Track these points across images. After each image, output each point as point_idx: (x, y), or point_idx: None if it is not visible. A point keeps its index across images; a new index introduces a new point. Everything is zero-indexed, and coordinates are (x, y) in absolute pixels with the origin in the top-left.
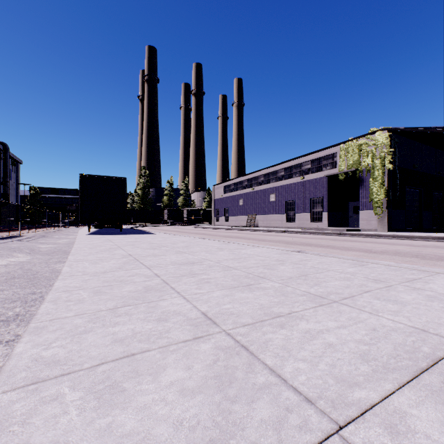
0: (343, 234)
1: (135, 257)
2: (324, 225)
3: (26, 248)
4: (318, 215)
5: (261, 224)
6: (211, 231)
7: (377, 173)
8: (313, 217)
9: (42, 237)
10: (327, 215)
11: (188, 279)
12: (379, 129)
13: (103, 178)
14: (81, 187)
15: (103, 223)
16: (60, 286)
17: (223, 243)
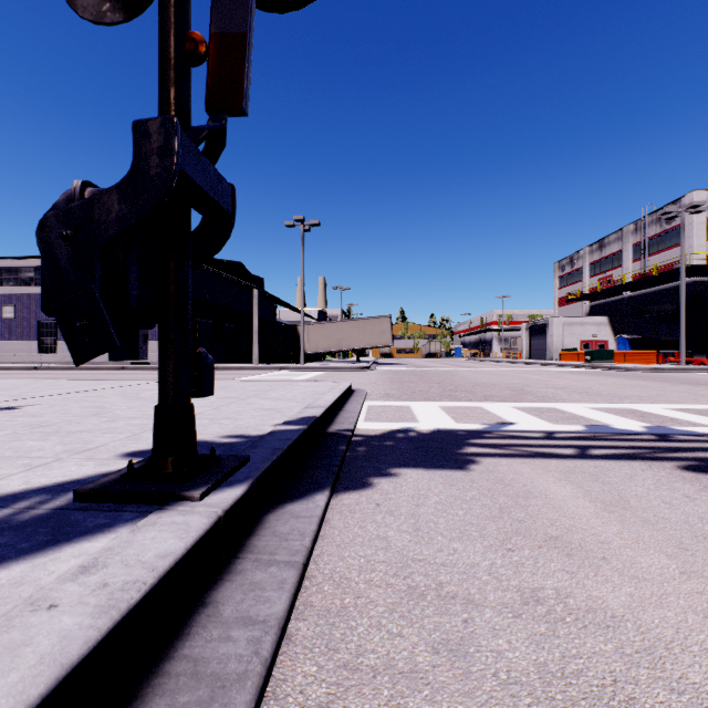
0: (126, 368)
1: None
2: (105, 358)
3: None
4: None
5: None
6: None
7: None
8: None
9: None
10: None
11: None
12: None
13: None
14: None
15: None
16: None
17: None
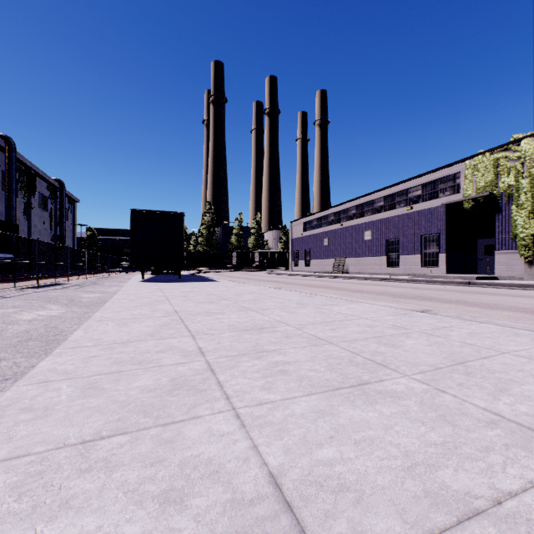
0: (472, 283)
1: (181, 316)
2: (441, 271)
3: (65, 298)
4: (432, 257)
5: (353, 269)
6: (289, 278)
7: (523, 198)
8: (424, 260)
9: (92, 284)
10: (446, 257)
11: (250, 362)
12: (526, 135)
13: (157, 214)
14: (132, 225)
15: (161, 268)
16: (42, 370)
17: (304, 295)
